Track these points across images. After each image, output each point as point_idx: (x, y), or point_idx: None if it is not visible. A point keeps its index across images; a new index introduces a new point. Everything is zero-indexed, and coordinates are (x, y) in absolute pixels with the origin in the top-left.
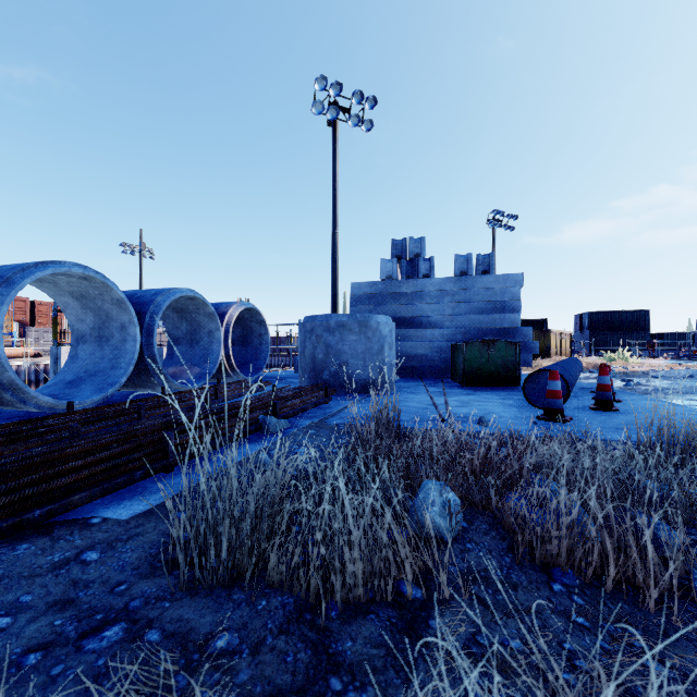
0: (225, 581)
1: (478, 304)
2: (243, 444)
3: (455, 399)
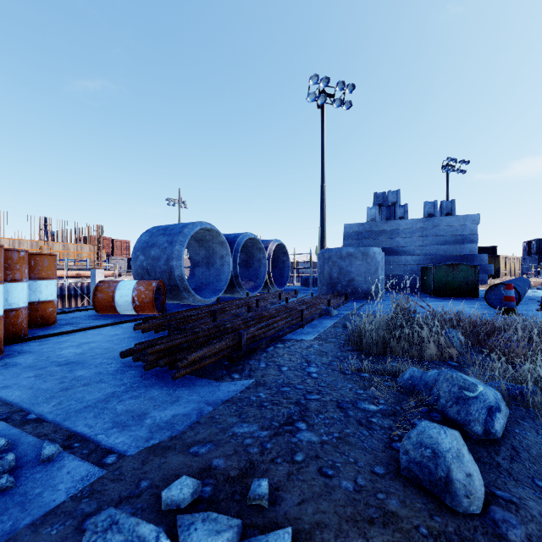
0: (379, 353)
1: (442, 237)
2: (323, 320)
3: (432, 303)
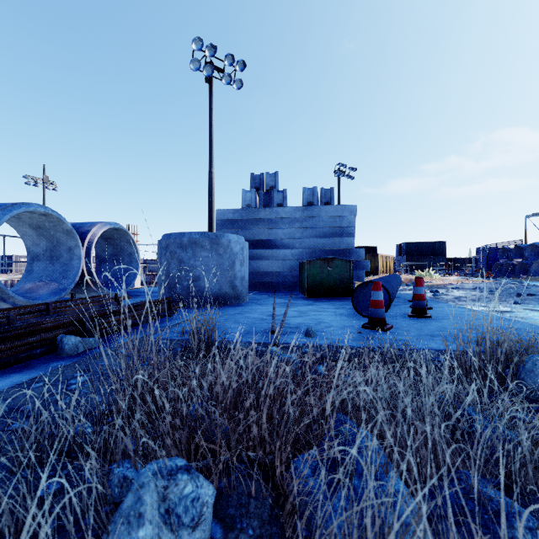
0: None
1: (322, 229)
2: (8, 375)
3: (296, 309)
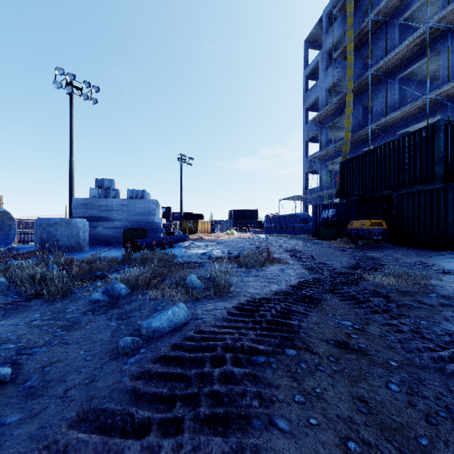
0: None
1: (138, 212)
2: None
3: (108, 252)
